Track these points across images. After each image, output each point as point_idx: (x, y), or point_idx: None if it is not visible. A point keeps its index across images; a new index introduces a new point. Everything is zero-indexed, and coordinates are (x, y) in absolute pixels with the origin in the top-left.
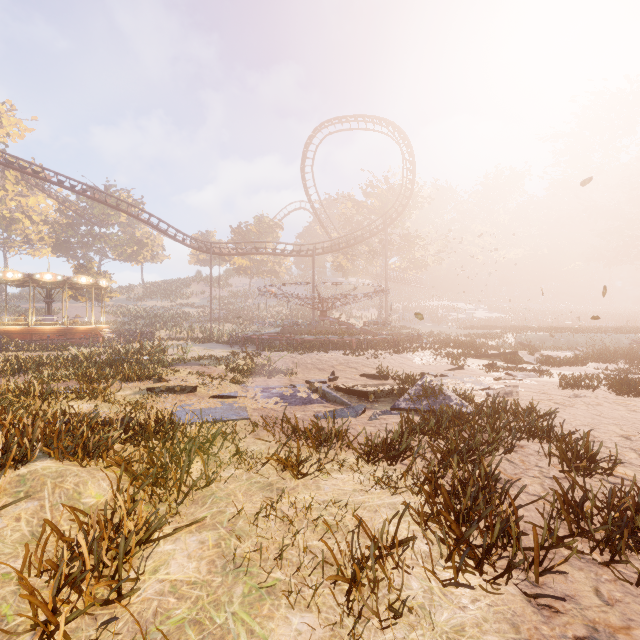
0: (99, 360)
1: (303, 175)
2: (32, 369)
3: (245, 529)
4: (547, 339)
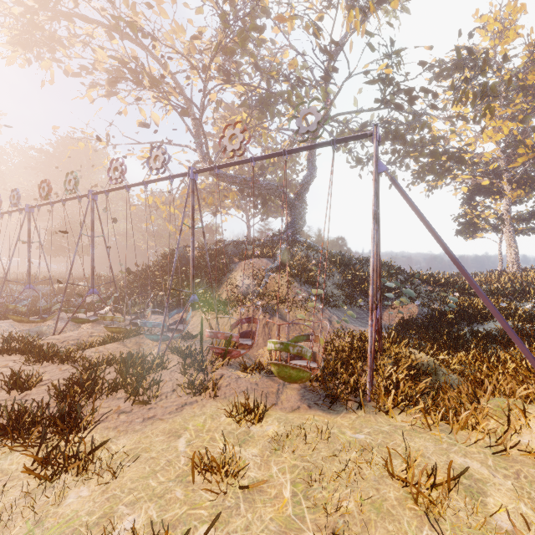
0: None
1: None
2: None
3: None
4: None
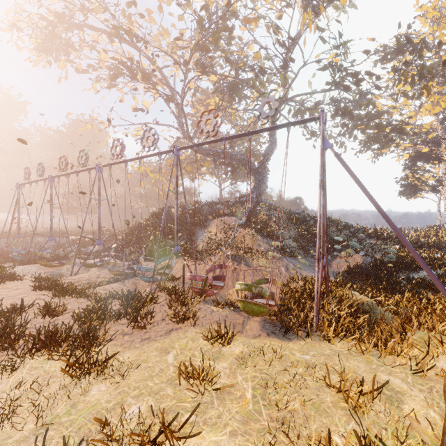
0: None
1: None
2: None
3: None
4: None
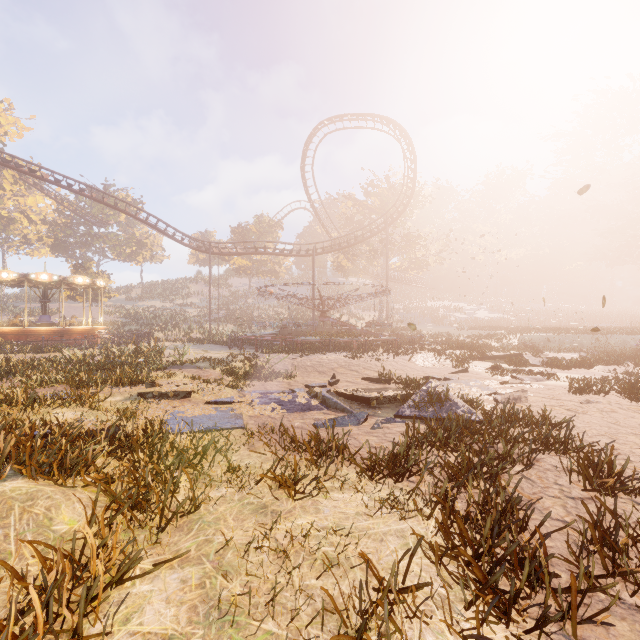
0: (92, 363)
1: (303, 174)
2: (21, 373)
3: (234, 564)
4: (551, 340)
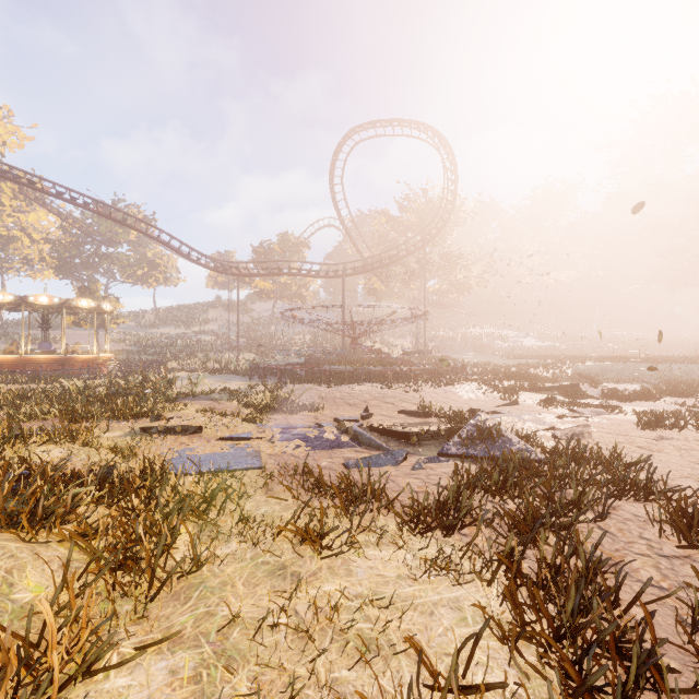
0: (91, 394)
1: (332, 187)
2: (8, 405)
3: (241, 646)
4: (608, 370)
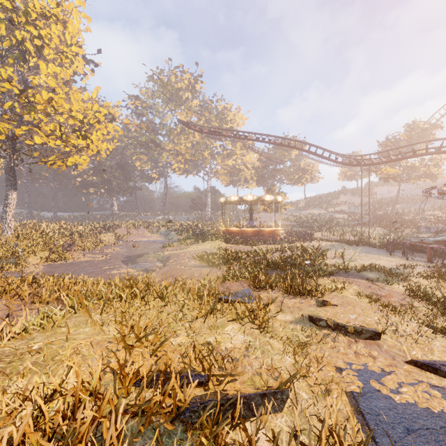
0: (270, 261)
1: None
2: (225, 265)
3: None
4: None
